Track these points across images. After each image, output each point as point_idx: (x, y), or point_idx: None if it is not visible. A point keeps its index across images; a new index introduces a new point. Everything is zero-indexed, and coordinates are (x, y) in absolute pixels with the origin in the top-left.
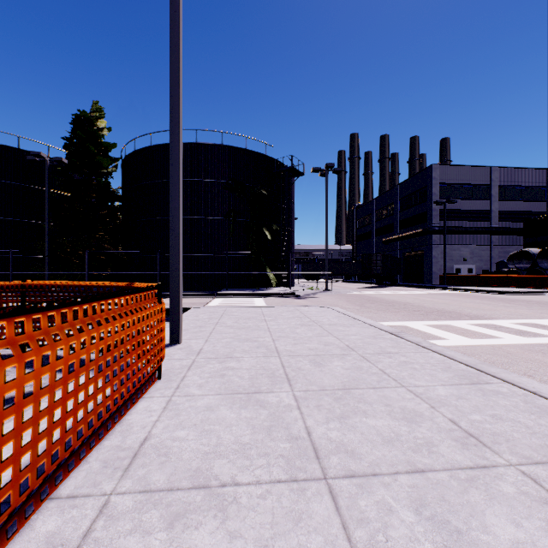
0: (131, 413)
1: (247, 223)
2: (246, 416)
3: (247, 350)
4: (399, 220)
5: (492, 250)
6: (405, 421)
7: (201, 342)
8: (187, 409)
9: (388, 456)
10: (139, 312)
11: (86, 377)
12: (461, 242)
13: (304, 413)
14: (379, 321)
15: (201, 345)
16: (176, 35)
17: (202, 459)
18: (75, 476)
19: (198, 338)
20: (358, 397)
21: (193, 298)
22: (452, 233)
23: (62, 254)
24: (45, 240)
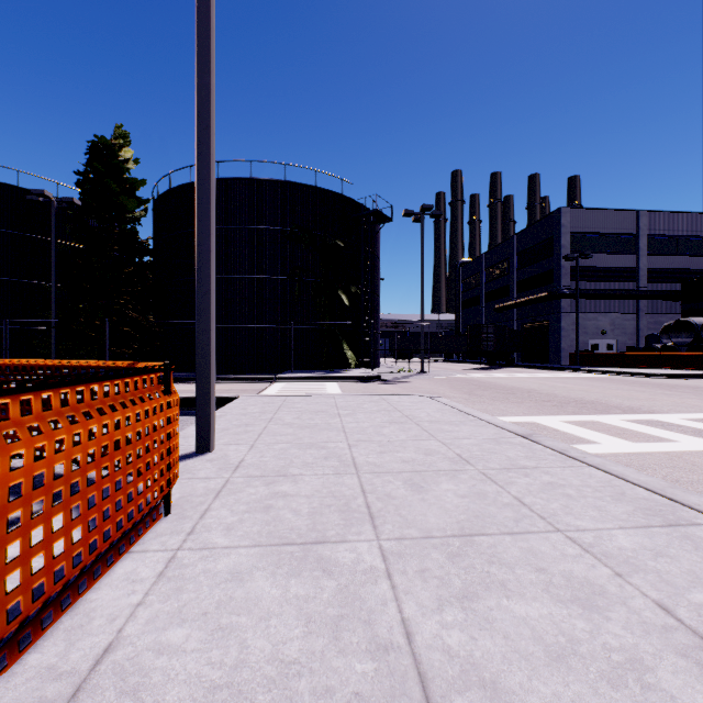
0: (99, 587)
1: (317, 283)
2: (297, 594)
3: (310, 463)
4: (516, 281)
5: (639, 320)
6: (578, 607)
7: (243, 450)
8: (198, 578)
9: (565, 699)
10: (118, 412)
11: None
12: (599, 310)
13: (398, 586)
14: (498, 416)
15: (243, 454)
16: None
17: None
18: None
19: (240, 443)
20: (487, 553)
21: (245, 383)
22: (587, 297)
23: (73, 325)
24: (51, 306)
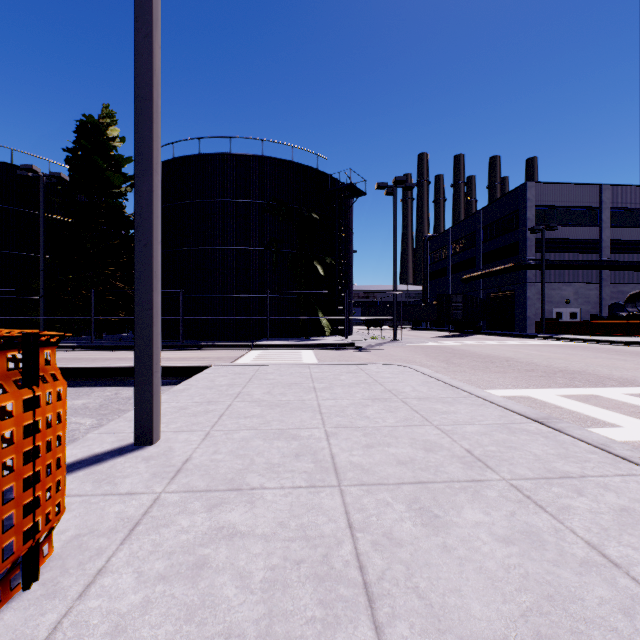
0: None
1: (293, 254)
2: None
3: (276, 465)
4: (482, 253)
5: (602, 289)
6: None
7: (195, 441)
8: None
9: None
10: None
11: None
12: (563, 280)
13: None
14: (486, 388)
15: (192, 448)
16: None
17: None
18: None
19: (193, 429)
20: None
21: (223, 350)
22: (552, 268)
23: (60, 294)
24: (40, 276)
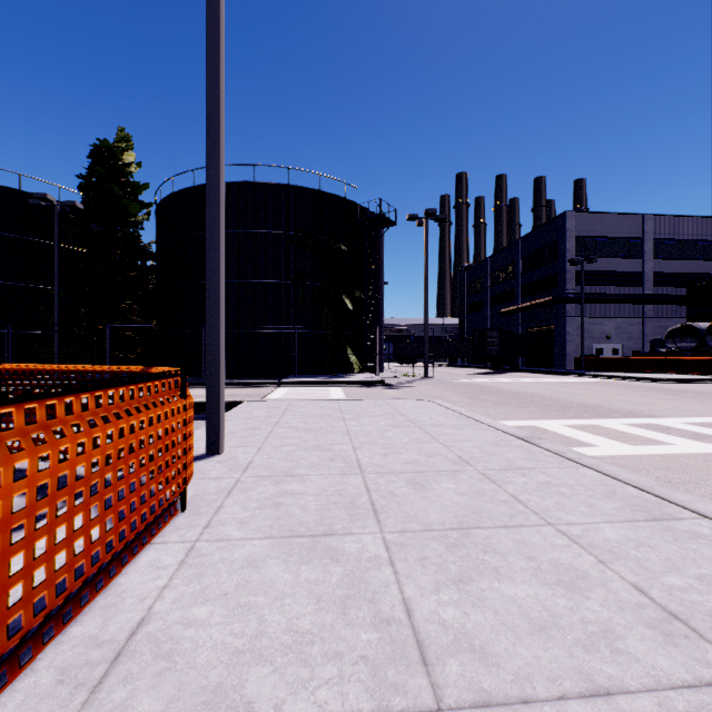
0: (127, 573)
1: (320, 288)
2: (308, 578)
3: (317, 464)
4: (521, 285)
5: (645, 324)
6: (562, 588)
7: (252, 452)
8: (217, 565)
9: (544, 660)
10: (142, 413)
11: (29, 527)
12: (604, 314)
13: (400, 572)
14: (500, 420)
15: (251, 456)
16: (216, 14)
17: (229, 665)
18: (4, 703)
19: (247, 445)
20: (483, 543)
21: (249, 388)
22: (592, 302)
23: (75, 330)
24: (54, 310)
